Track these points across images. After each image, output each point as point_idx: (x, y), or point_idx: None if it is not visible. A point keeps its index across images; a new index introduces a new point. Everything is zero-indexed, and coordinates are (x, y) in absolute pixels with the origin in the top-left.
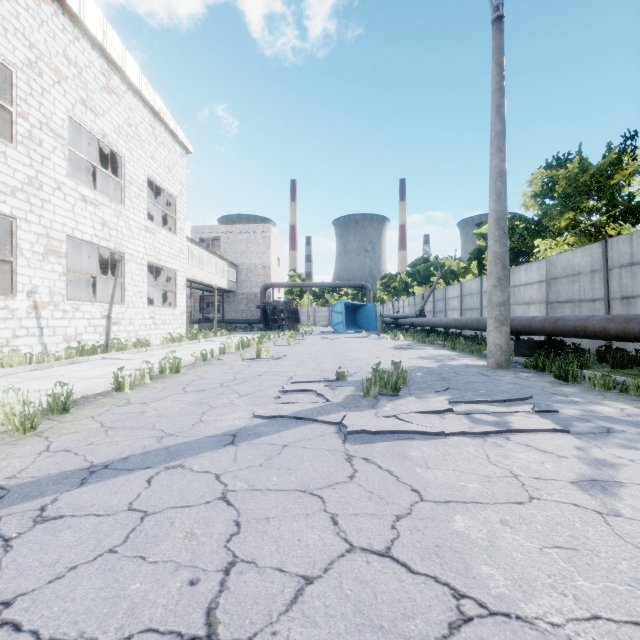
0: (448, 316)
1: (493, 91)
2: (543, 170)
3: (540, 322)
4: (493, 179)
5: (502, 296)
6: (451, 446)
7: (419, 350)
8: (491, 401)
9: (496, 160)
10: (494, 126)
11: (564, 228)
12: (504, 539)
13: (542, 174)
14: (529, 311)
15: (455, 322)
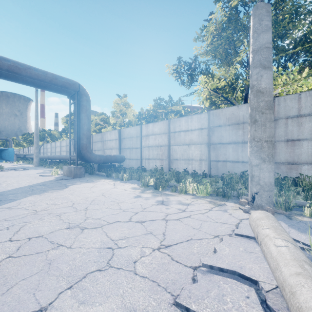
0: (47, 154)
1: (35, 105)
2: (64, 117)
3: (52, 156)
4: (35, 125)
5: (37, 151)
6: (2, 172)
7: (22, 165)
8: (18, 169)
9: (36, 121)
10: (35, 113)
11: (73, 132)
12: (0, 173)
13: (65, 118)
14: (64, 153)
15: (40, 157)
